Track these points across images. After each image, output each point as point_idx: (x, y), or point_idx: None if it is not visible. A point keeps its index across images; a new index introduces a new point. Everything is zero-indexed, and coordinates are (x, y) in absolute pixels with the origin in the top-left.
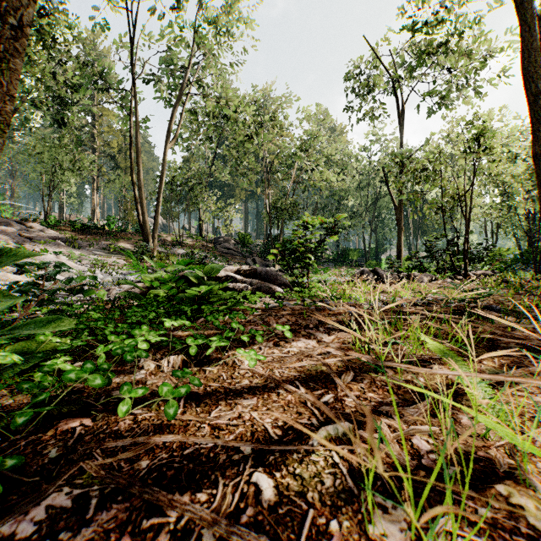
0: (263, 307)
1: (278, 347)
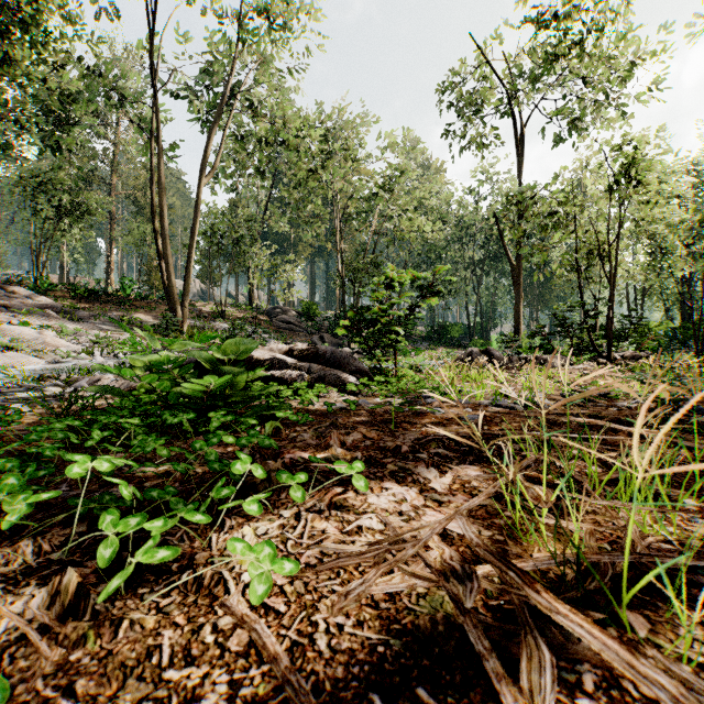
0: (324, 408)
1: (338, 510)
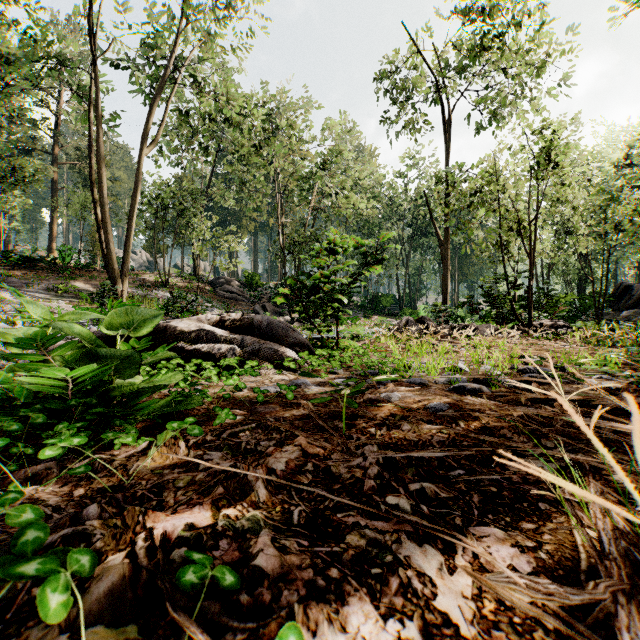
0: (255, 394)
1: None
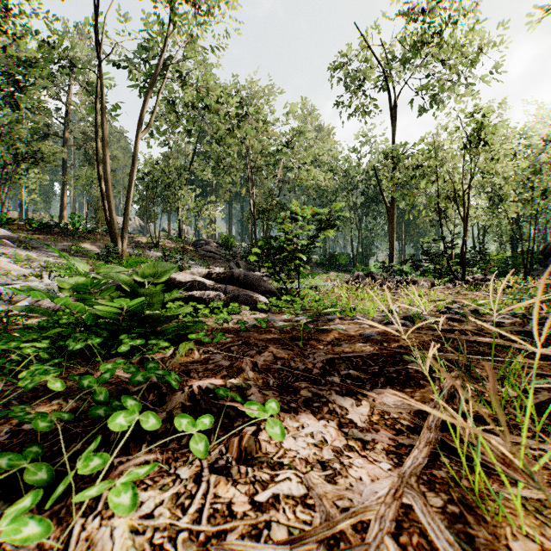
0: (238, 326)
1: (249, 464)
